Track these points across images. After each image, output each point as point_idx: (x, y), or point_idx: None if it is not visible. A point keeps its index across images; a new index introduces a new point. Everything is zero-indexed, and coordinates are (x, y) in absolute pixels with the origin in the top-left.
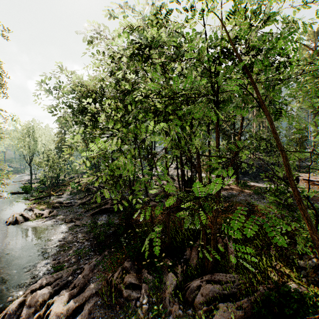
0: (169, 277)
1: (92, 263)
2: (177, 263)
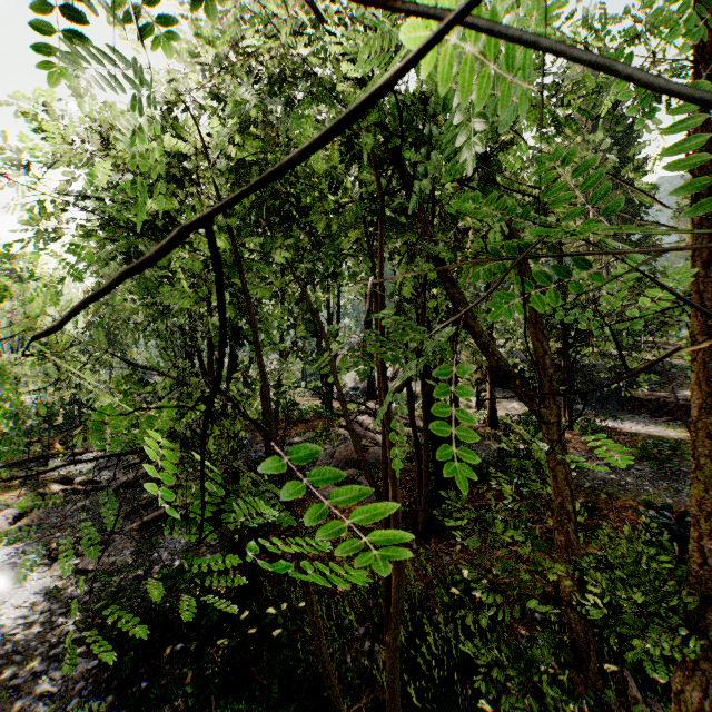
0: None
1: None
2: None
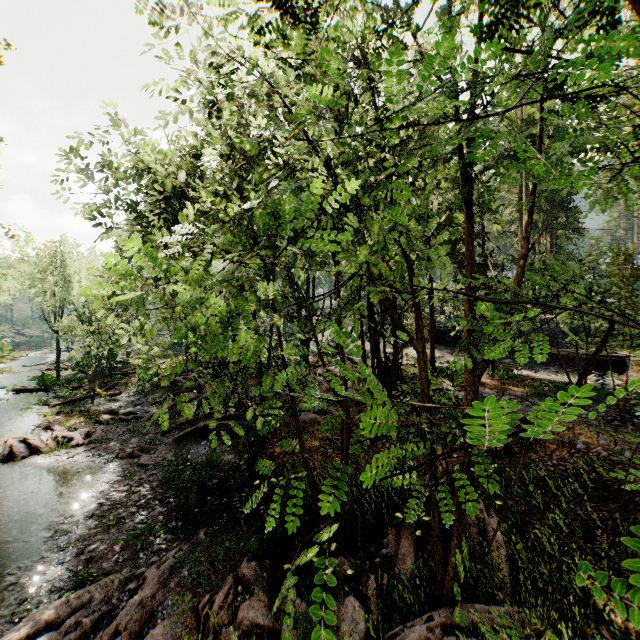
0: (348, 610)
1: (167, 564)
2: (367, 569)
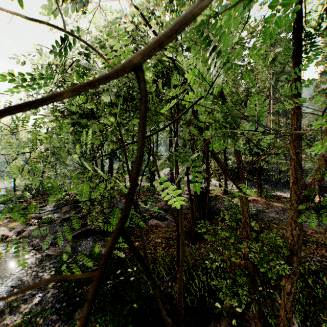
0: None
1: None
2: None
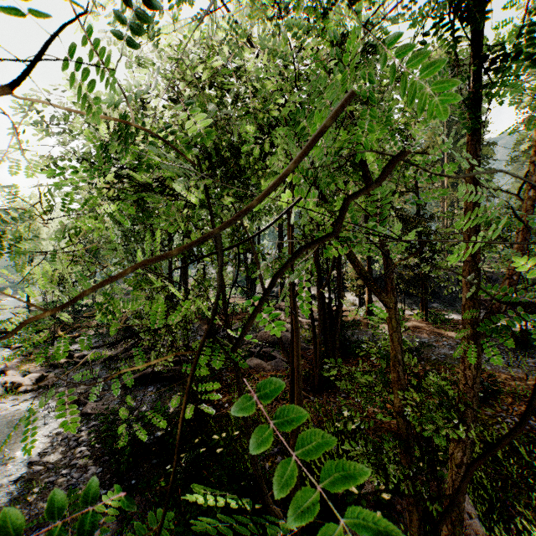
0: None
1: None
2: None
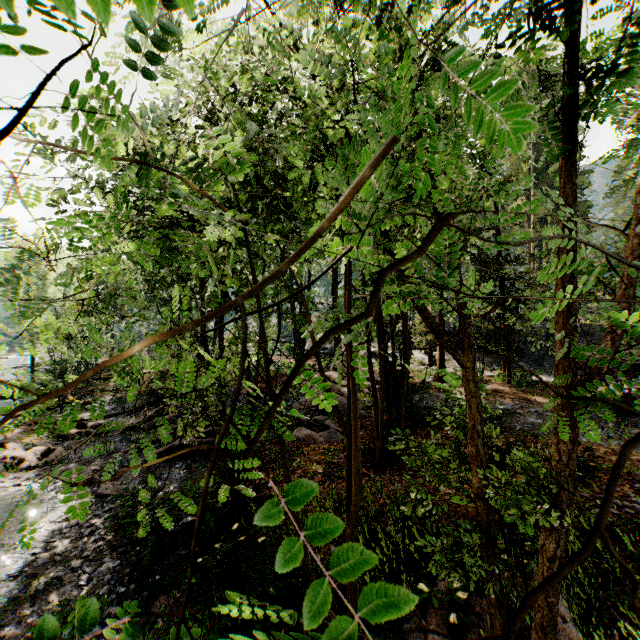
0: None
1: None
2: None
